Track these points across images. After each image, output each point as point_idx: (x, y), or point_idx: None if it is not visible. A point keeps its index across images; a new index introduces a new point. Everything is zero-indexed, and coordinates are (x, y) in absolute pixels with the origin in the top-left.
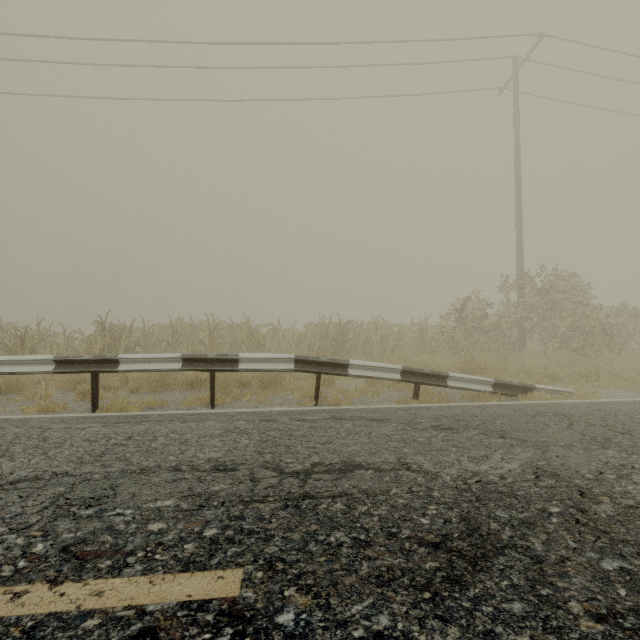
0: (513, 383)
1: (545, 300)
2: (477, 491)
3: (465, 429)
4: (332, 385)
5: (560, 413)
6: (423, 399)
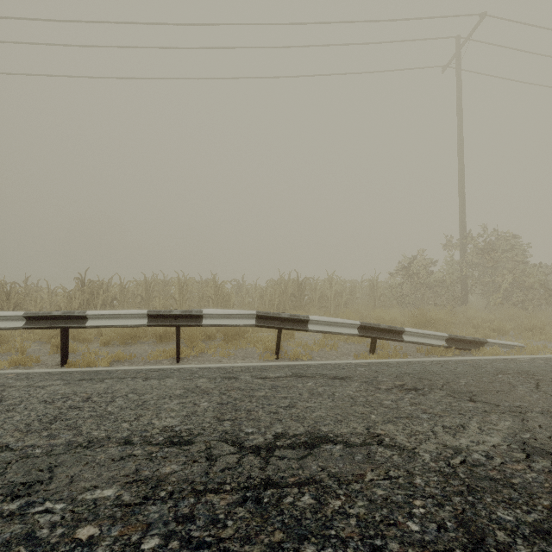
0: (466, 338)
1: (487, 258)
2: (465, 477)
3: (430, 390)
4: (292, 338)
5: (521, 371)
6: (380, 354)
